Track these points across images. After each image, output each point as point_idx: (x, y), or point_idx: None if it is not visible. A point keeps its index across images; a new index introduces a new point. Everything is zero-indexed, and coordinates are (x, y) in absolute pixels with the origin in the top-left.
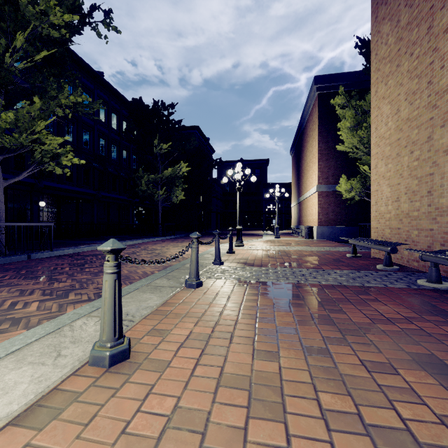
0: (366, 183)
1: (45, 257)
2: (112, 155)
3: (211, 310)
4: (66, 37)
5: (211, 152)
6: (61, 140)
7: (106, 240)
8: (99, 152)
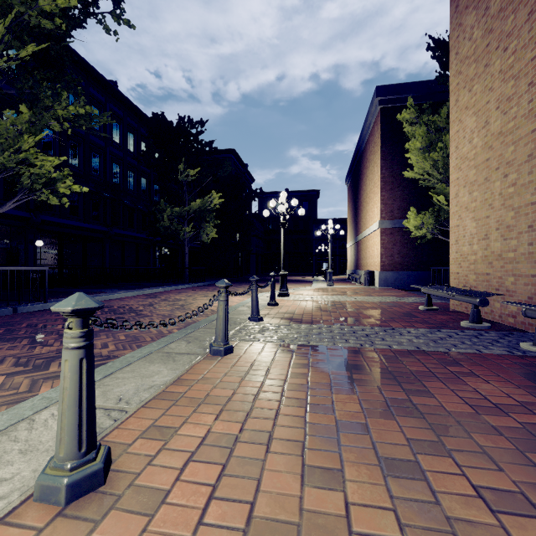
0: (440, 218)
1: (37, 310)
2: (128, 183)
3: (242, 391)
4: (63, 31)
5: (249, 182)
6: (56, 161)
7: (119, 288)
8: (111, 179)
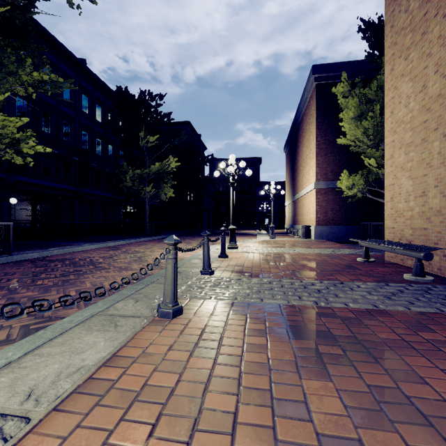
0: (368, 179)
1: (1, 263)
2: (96, 149)
3: (190, 374)
4: (27, 1)
5: (202, 150)
6: (19, 122)
7: (86, 241)
8: (81, 145)
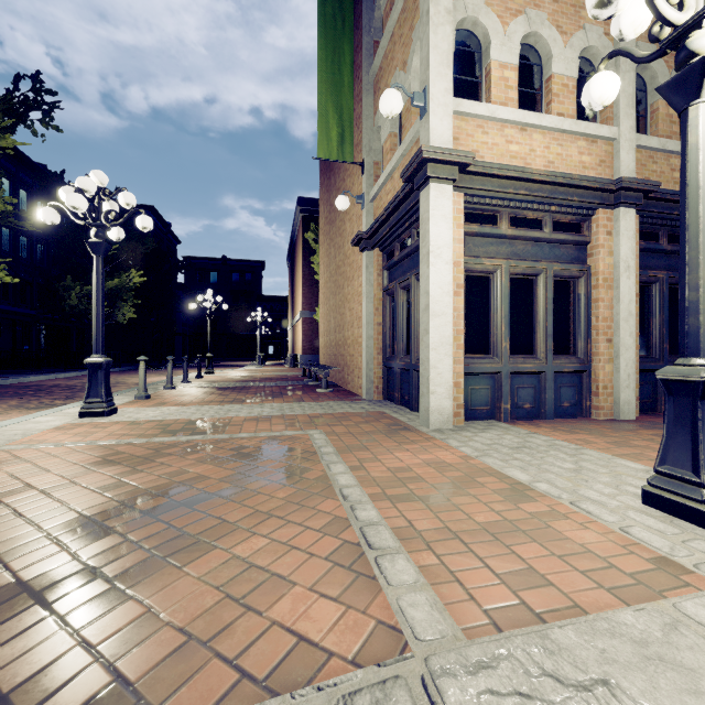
0: None
1: None
2: (1, 243)
3: (183, 393)
4: None
5: (174, 244)
6: None
7: (15, 374)
8: None
